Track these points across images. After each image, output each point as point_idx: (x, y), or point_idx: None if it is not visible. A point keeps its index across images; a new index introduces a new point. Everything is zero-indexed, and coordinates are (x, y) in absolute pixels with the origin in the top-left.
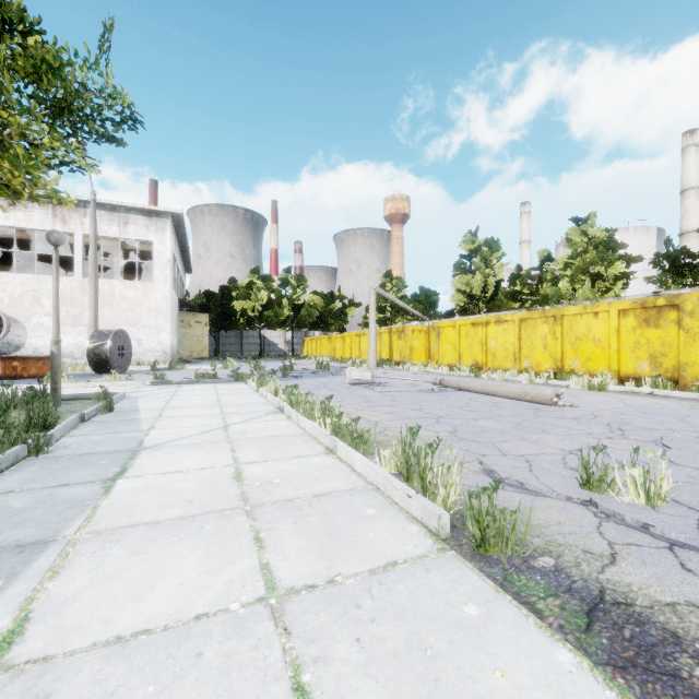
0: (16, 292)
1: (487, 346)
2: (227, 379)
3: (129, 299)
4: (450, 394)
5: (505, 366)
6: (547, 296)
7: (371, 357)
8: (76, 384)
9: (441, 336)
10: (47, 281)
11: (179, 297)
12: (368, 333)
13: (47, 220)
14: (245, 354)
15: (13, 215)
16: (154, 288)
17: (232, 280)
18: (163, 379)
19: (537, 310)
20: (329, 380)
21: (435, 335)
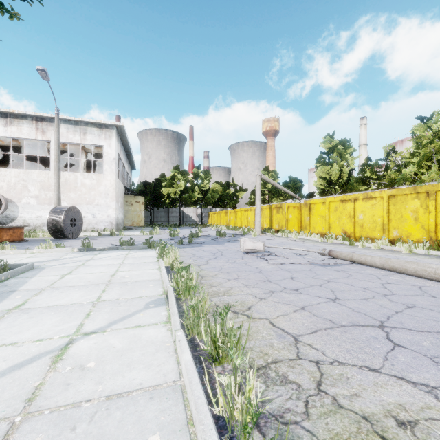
0: (12, 181)
1: (355, 219)
2: (141, 246)
3: (87, 186)
4: (349, 269)
5: (373, 235)
6: (395, 179)
7: (257, 227)
8: (16, 251)
9: (313, 211)
10: (32, 174)
11: (125, 185)
12: (254, 209)
13: (32, 132)
14: (170, 223)
15: (10, 129)
16: (104, 178)
17: (162, 175)
18: (89, 246)
19: (408, 187)
20: (225, 247)
21: (307, 210)
